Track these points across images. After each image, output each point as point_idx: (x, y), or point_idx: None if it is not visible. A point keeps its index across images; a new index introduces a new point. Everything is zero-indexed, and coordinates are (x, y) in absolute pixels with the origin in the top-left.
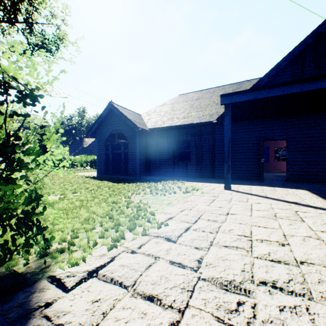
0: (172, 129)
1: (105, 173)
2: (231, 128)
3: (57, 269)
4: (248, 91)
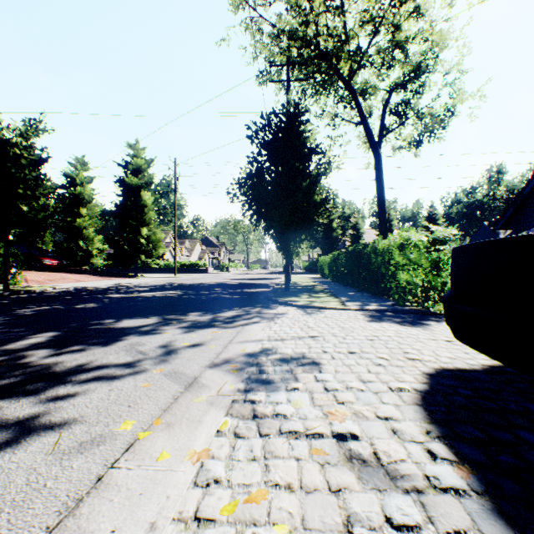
0: None
1: None
2: None
3: None
4: None
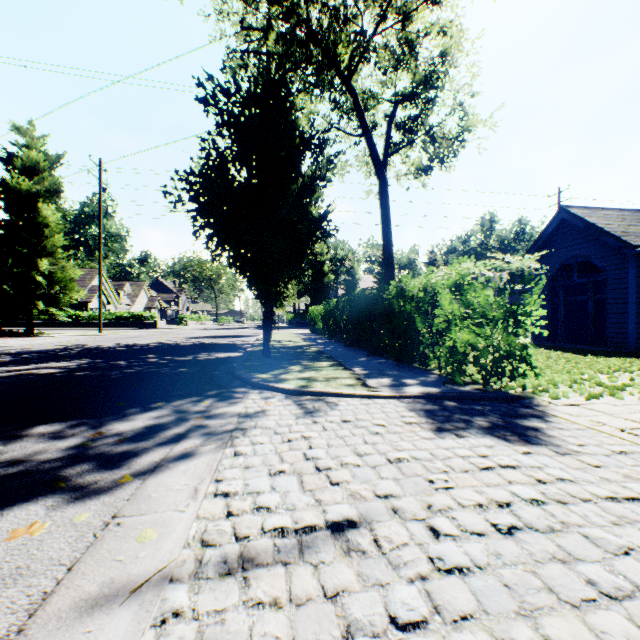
0: None
1: (549, 339)
2: None
3: (541, 398)
4: None
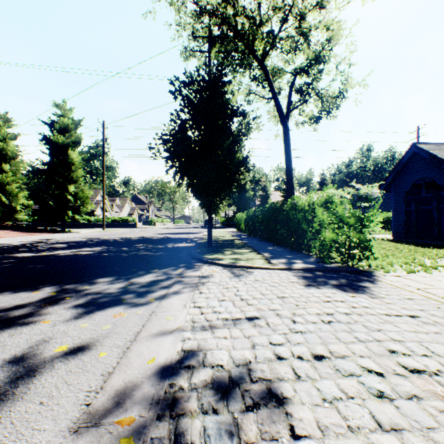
0: None
1: (405, 236)
2: None
3: (378, 272)
4: None
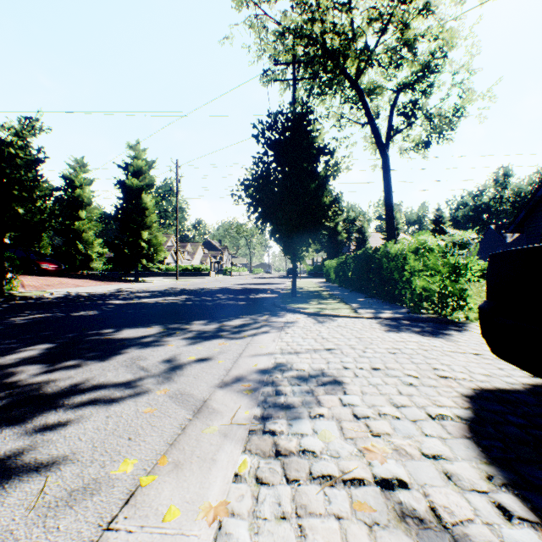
0: None
1: None
2: None
3: (473, 324)
4: None
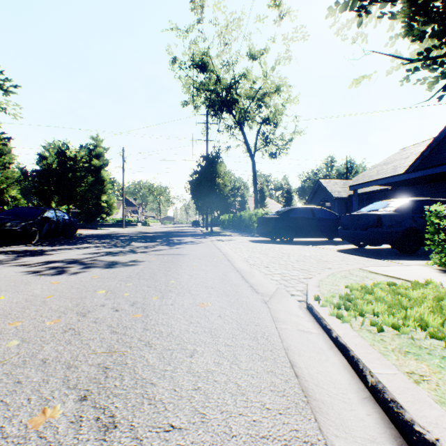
0: (364, 195)
1: None
2: (407, 192)
3: None
4: (357, 184)
